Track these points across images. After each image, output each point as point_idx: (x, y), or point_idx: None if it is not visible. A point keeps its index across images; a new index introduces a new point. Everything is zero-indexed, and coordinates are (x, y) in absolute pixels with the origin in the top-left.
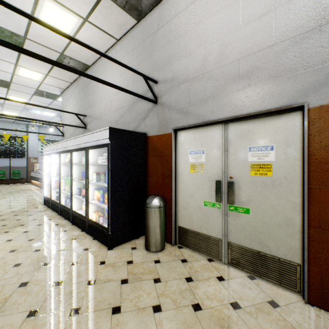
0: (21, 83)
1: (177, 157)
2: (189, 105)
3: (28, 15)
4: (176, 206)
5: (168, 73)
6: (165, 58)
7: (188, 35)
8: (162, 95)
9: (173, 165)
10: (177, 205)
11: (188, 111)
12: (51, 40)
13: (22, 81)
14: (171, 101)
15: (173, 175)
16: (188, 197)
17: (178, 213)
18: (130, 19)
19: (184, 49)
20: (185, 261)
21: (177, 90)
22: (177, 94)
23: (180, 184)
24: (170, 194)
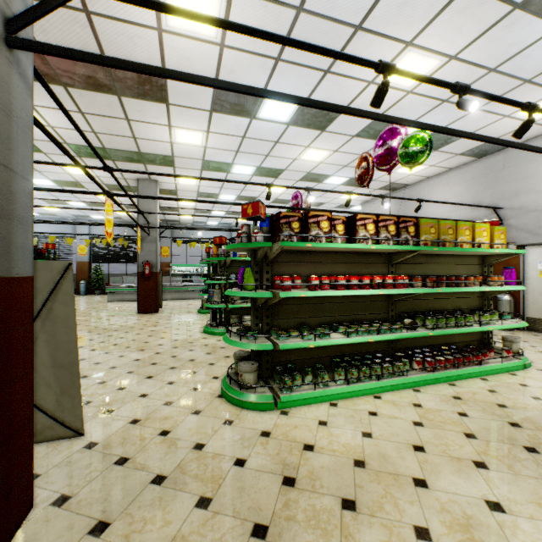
0: (333, 202)
1: (524, 265)
2: (538, 229)
3: (444, 203)
4: (523, 302)
5: (515, 203)
6: (511, 191)
7: (538, 178)
8: (508, 219)
9: (521, 272)
10: (524, 301)
11: (538, 233)
12: (391, 178)
13: (336, 201)
14: (519, 224)
15: (521, 279)
16: (536, 295)
17: (526, 307)
18: (472, 159)
19: (533, 187)
20: (536, 335)
21: (525, 217)
22: (525, 220)
23: (527, 285)
24: (518, 293)
